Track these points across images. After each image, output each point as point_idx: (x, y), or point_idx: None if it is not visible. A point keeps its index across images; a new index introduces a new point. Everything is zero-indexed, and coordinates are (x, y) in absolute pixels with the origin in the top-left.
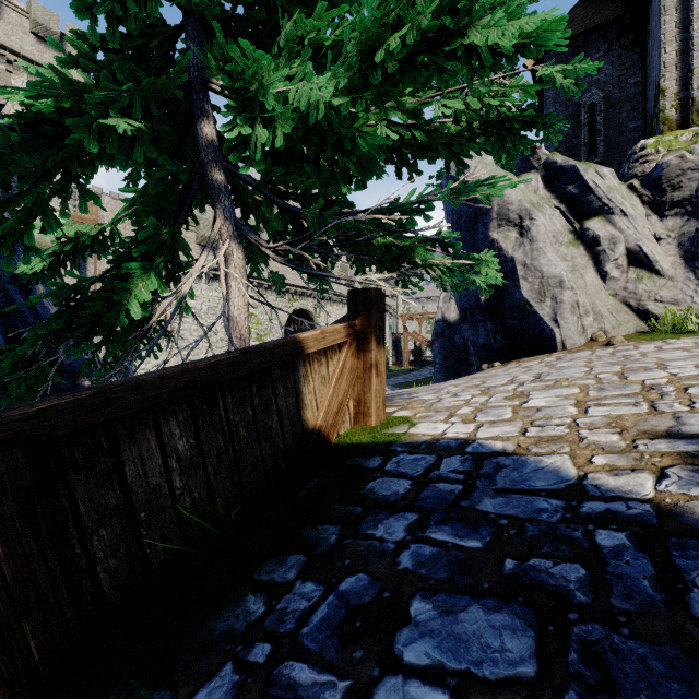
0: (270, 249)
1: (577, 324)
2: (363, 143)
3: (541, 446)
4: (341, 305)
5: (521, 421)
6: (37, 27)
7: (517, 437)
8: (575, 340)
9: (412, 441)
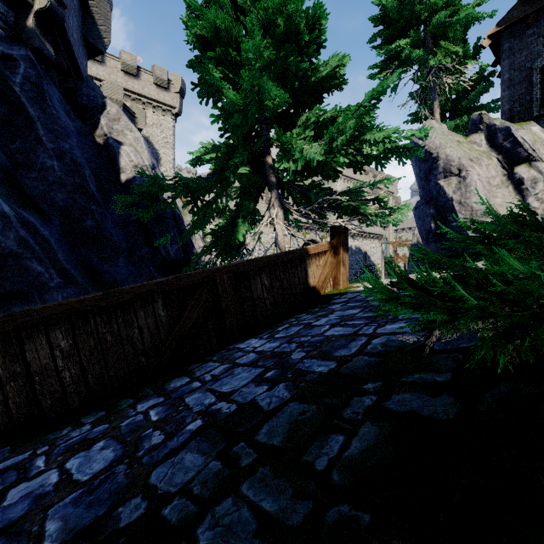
0: (294, 210)
1: None
2: (333, 164)
3: None
4: None
5: None
6: (157, 80)
7: None
8: None
9: (355, 291)
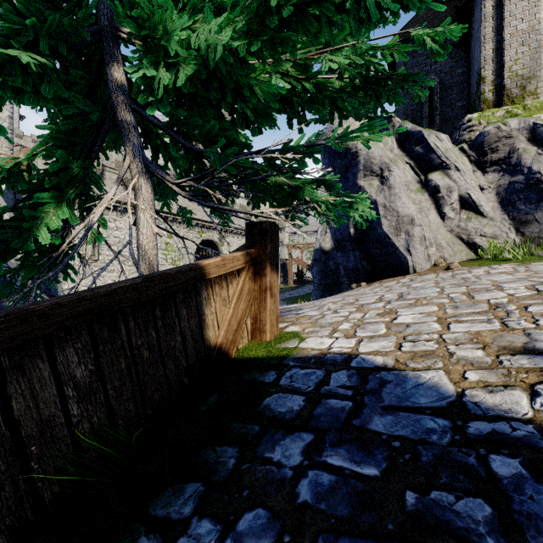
0: (176, 185)
1: (424, 253)
2: (259, 91)
3: (417, 361)
4: (240, 236)
5: (395, 336)
6: None
7: (394, 352)
8: (422, 265)
9: (302, 356)
